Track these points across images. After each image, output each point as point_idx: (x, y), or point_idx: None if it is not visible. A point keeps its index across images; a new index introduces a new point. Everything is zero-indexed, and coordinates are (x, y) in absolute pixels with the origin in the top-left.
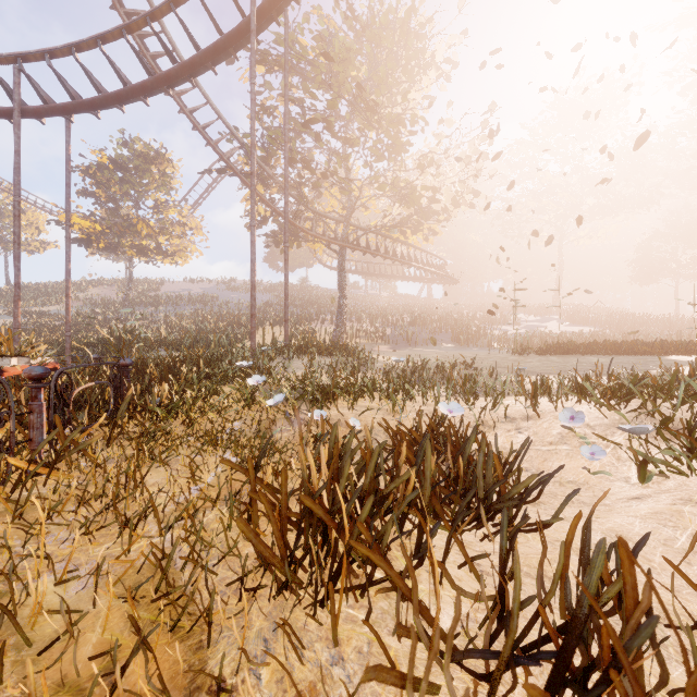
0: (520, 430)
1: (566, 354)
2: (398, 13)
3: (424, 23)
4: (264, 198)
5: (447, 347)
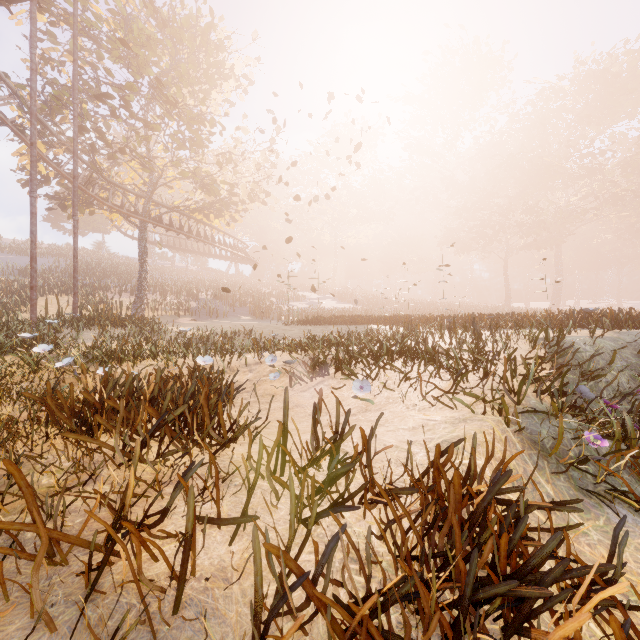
0: (251, 371)
1: (319, 324)
2: (199, 21)
3: (222, 41)
4: (46, 158)
5: (244, 319)
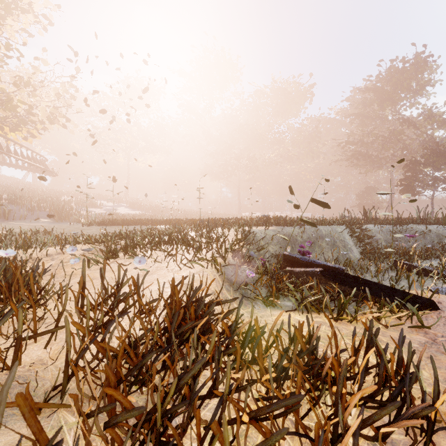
0: (53, 260)
1: (114, 225)
2: None
3: None
4: None
5: (44, 222)
